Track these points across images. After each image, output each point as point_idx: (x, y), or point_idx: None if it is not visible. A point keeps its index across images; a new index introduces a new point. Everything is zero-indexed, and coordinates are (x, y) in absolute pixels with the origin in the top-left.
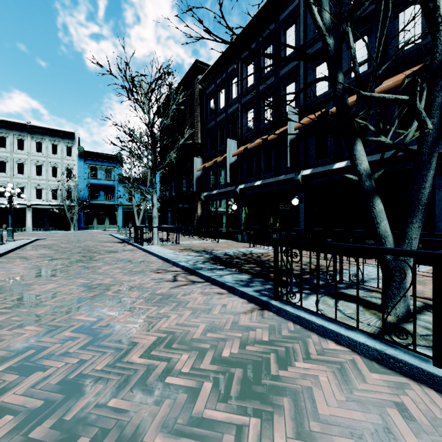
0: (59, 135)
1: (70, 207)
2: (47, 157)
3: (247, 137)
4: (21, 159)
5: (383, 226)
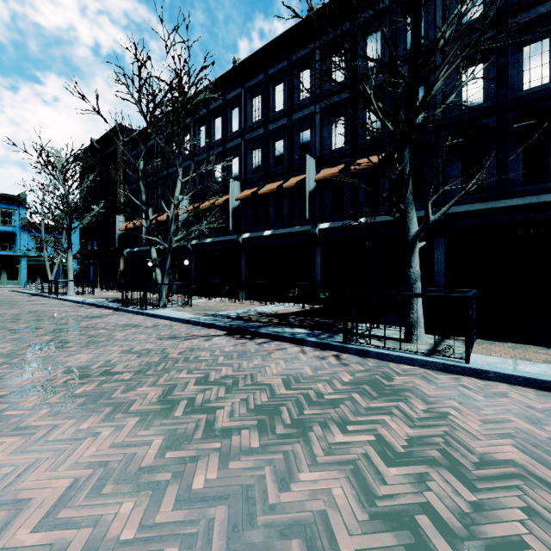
0: None
1: None
2: None
3: (161, 207)
4: None
5: (158, 278)
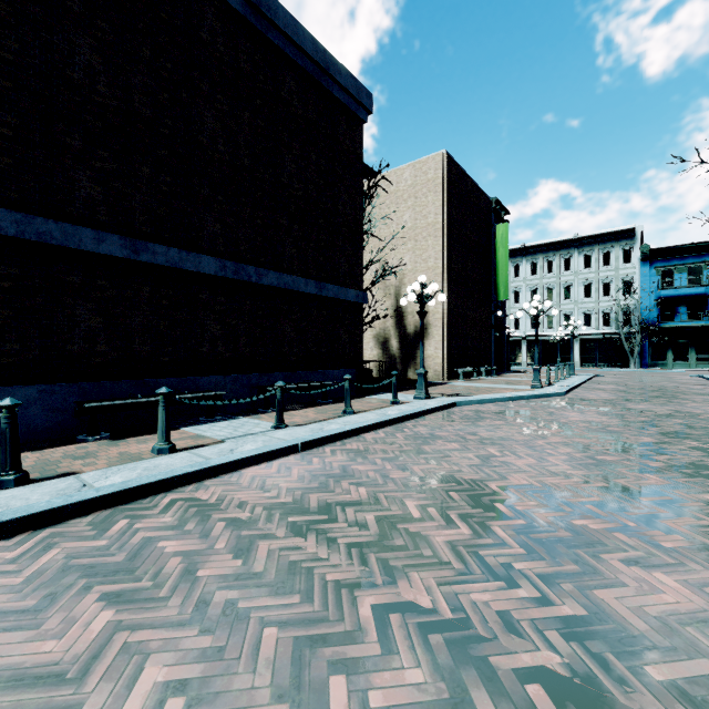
0: (611, 239)
1: (628, 335)
2: (596, 272)
3: None
4: (567, 281)
5: None
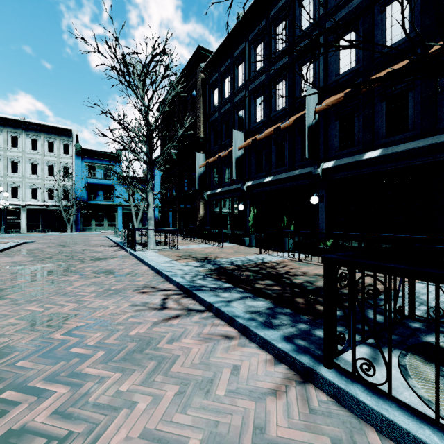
0: (55, 132)
1: (67, 208)
2: (42, 155)
3: (255, 128)
4: (15, 157)
5: None
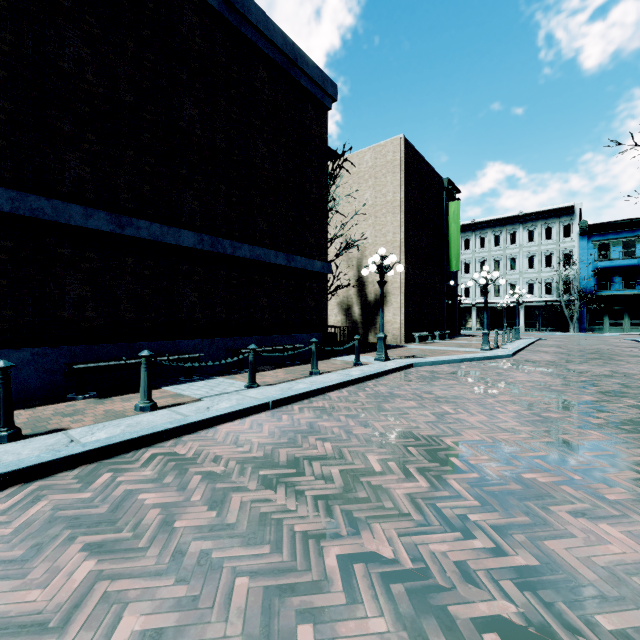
0: (553, 215)
1: (568, 302)
2: (539, 246)
3: None
4: (513, 254)
5: None
